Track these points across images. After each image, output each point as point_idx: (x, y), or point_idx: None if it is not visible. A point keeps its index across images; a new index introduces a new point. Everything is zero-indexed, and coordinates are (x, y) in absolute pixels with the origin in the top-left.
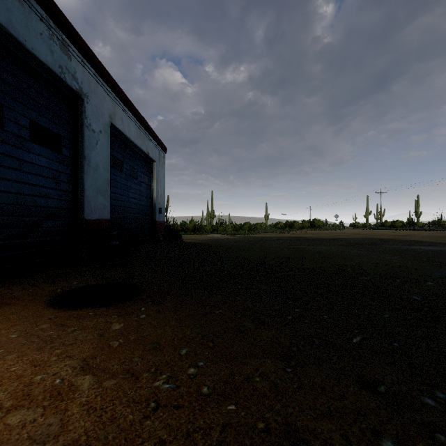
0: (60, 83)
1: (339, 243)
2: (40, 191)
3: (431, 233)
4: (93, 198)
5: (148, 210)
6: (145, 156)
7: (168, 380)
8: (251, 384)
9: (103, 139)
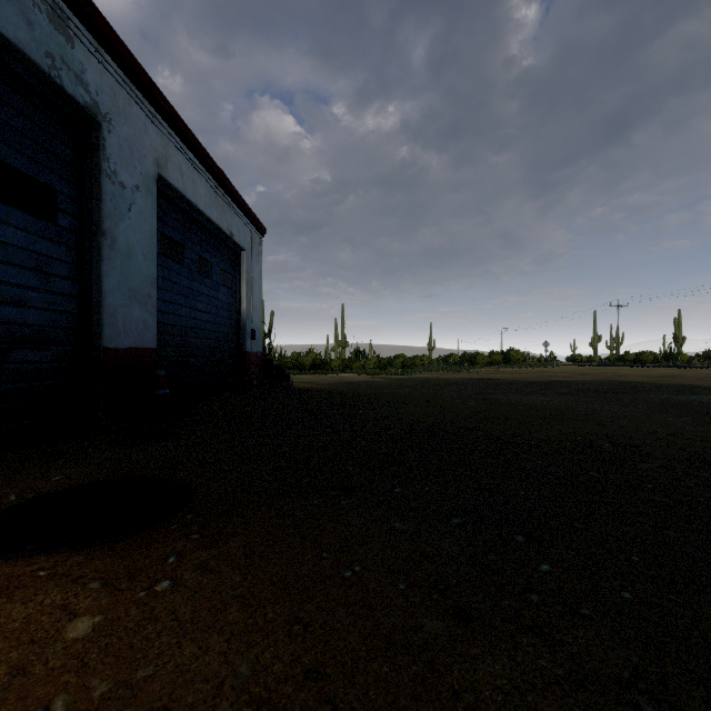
0: (53, 90)
1: (561, 390)
2: (6, 294)
3: (710, 372)
4: (121, 309)
5: (231, 332)
6: (226, 239)
7: None
8: None
9: (143, 201)
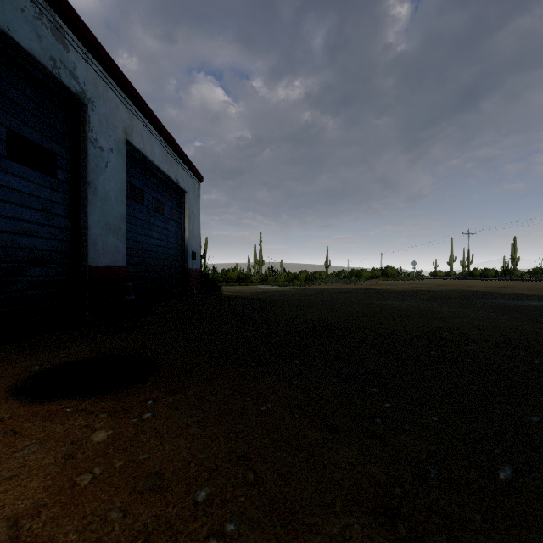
0: (54, 82)
1: (422, 297)
2: (22, 228)
3: (535, 284)
4: (100, 237)
5: (178, 254)
6: (174, 186)
7: None
8: None
9: (115, 160)
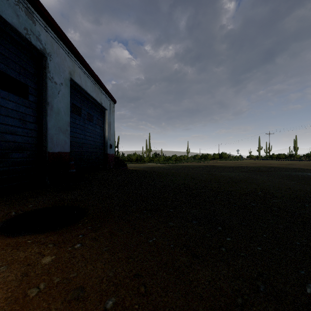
0: (27, 43)
1: (243, 170)
2: (7, 129)
3: (308, 162)
4: (55, 135)
5: (101, 145)
6: (99, 105)
7: None
8: None
9: (64, 90)
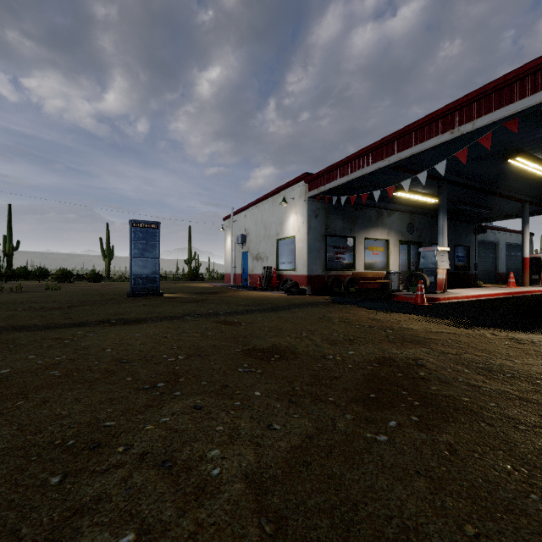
0: (493, 241)
1: None
2: (490, 267)
3: None
4: (500, 267)
5: (520, 267)
6: (518, 244)
7: None
8: None
9: (503, 249)
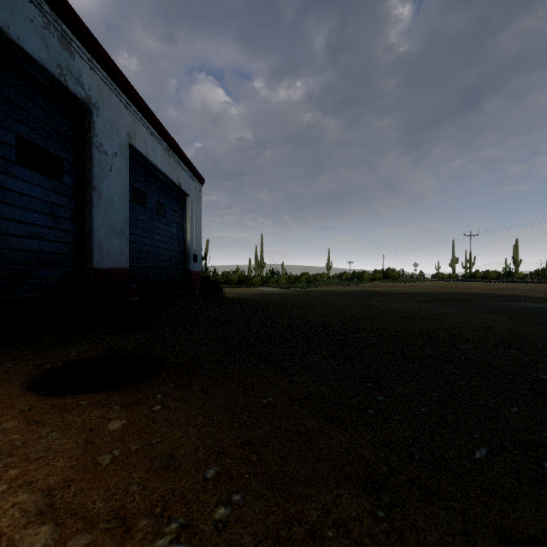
0: (60, 89)
1: (422, 299)
2: (31, 231)
3: (536, 286)
4: (105, 240)
5: (179, 256)
6: (176, 188)
7: (180, 534)
8: (319, 544)
9: (119, 164)
